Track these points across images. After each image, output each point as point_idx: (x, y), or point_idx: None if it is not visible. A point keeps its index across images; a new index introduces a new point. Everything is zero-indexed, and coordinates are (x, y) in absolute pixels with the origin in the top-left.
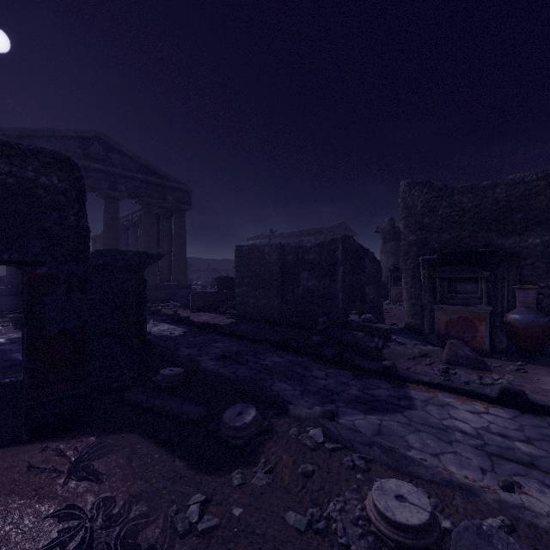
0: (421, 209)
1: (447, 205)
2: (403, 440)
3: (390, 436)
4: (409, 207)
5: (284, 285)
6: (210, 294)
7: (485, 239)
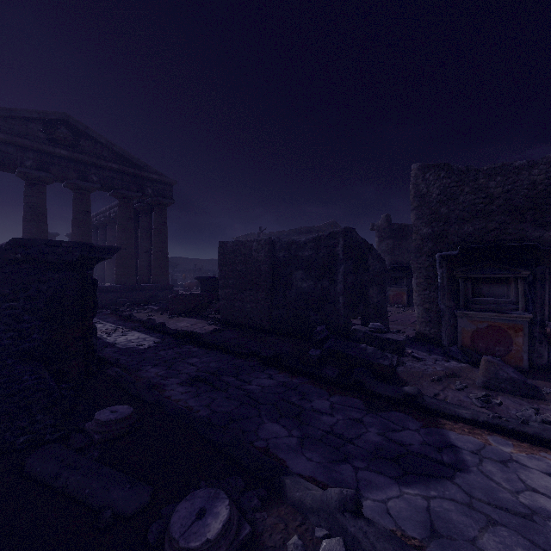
0: (437, 196)
1: (470, 191)
2: (477, 550)
3: (453, 541)
4: (422, 194)
5: (275, 287)
6: (191, 296)
7: (517, 231)
